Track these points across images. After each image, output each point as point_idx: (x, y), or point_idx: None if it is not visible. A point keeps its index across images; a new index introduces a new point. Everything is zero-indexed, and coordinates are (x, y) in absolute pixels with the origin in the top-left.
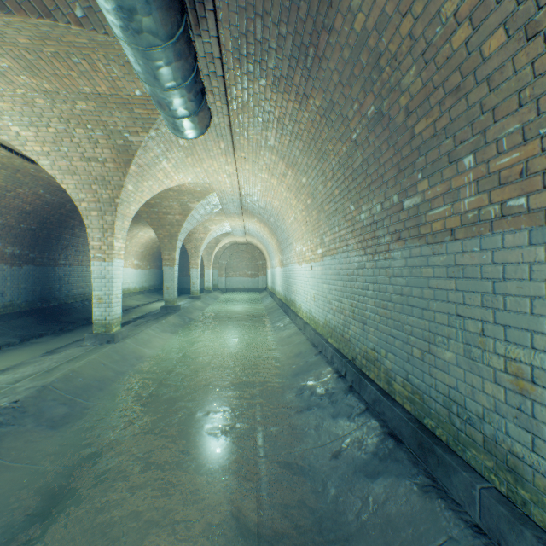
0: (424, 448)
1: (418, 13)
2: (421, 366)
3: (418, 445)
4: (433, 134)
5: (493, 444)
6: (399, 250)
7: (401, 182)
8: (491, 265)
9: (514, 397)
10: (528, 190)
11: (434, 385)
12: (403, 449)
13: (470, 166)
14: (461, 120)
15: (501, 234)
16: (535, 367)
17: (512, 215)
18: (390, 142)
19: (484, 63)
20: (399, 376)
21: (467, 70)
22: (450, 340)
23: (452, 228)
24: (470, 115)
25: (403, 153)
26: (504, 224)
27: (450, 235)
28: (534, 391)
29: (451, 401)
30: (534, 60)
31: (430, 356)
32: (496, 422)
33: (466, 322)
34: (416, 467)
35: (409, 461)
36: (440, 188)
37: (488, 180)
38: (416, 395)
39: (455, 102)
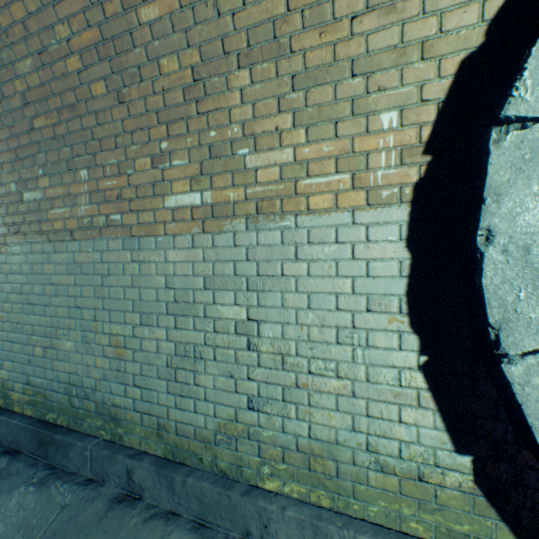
0: (46, 443)
1: (33, 10)
2: (44, 363)
3: (39, 444)
4: (55, 136)
5: (103, 405)
6: (20, 244)
7: (21, 171)
8: (102, 264)
9: (116, 362)
10: (123, 210)
11: (58, 377)
12: (22, 458)
13: (86, 179)
14: (79, 137)
15: (108, 239)
16: (127, 336)
17: (114, 226)
18: (6, 121)
19: (94, 100)
20: (20, 383)
21: (82, 97)
22: (71, 331)
23: (73, 229)
24: (85, 136)
25: (22, 141)
26: (110, 232)
27: (71, 236)
28: (127, 353)
29: (73, 385)
30: (124, 120)
31: (53, 350)
32: (105, 387)
33: (84, 312)
34: (36, 467)
35: (27, 467)
36: (62, 190)
37: (99, 195)
38: (40, 395)
39: (73, 118)
